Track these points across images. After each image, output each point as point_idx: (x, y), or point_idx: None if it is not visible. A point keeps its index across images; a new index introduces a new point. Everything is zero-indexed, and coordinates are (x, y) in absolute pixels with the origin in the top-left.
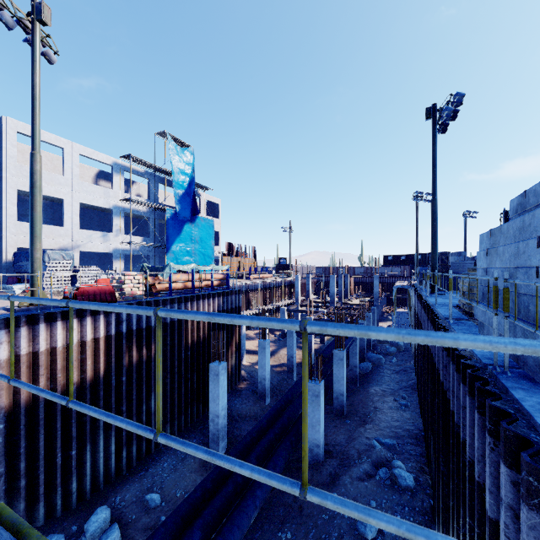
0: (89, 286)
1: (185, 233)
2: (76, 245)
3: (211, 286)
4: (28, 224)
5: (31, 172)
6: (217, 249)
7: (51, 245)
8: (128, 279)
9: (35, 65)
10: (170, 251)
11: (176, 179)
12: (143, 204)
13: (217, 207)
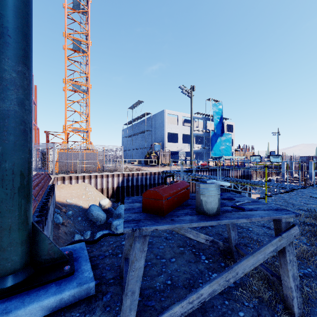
0: (204, 163)
1: (218, 141)
2: (181, 149)
3: (237, 165)
4: (169, 143)
5: (191, 132)
6: (232, 148)
7: (175, 150)
8: (210, 161)
9: (191, 103)
10: (212, 150)
11: (215, 118)
12: (202, 131)
13: (232, 127)
